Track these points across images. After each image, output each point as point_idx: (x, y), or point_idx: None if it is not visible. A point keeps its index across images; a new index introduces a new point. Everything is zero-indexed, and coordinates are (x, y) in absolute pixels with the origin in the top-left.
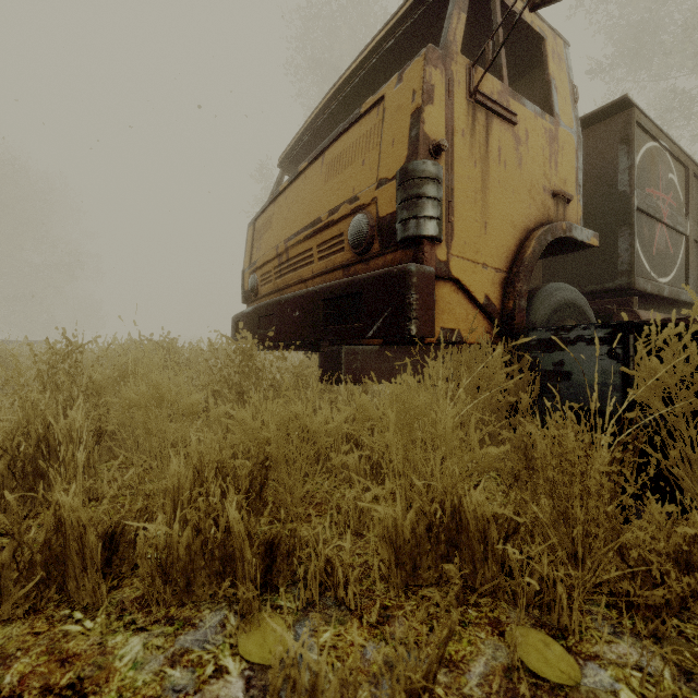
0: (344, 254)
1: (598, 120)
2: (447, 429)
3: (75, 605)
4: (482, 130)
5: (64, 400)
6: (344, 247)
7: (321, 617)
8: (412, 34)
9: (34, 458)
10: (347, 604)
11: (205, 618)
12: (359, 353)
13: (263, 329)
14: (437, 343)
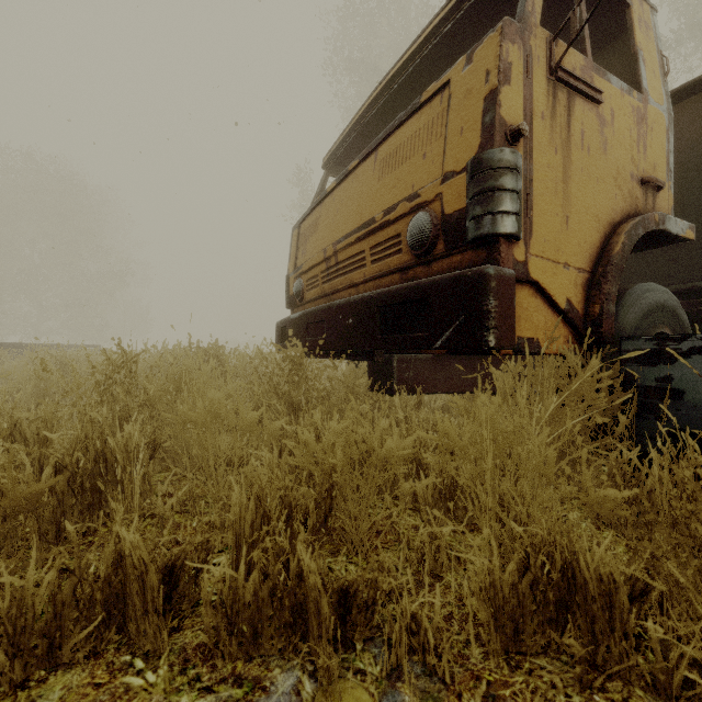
0: (401, 256)
1: (686, 96)
2: (549, 462)
3: (136, 650)
4: (563, 111)
5: (120, 411)
6: (401, 248)
7: (410, 691)
8: (474, 14)
9: (92, 474)
10: (439, 675)
11: (276, 681)
12: (411, 361)
13: (311, 337)
14: (514, 354)
